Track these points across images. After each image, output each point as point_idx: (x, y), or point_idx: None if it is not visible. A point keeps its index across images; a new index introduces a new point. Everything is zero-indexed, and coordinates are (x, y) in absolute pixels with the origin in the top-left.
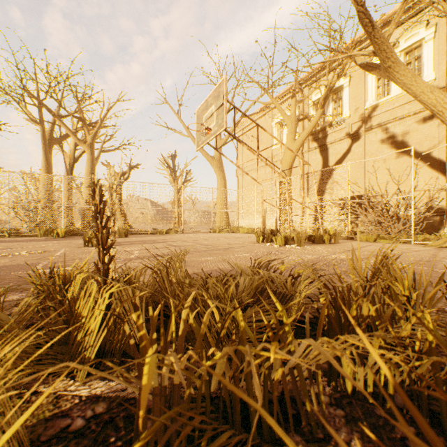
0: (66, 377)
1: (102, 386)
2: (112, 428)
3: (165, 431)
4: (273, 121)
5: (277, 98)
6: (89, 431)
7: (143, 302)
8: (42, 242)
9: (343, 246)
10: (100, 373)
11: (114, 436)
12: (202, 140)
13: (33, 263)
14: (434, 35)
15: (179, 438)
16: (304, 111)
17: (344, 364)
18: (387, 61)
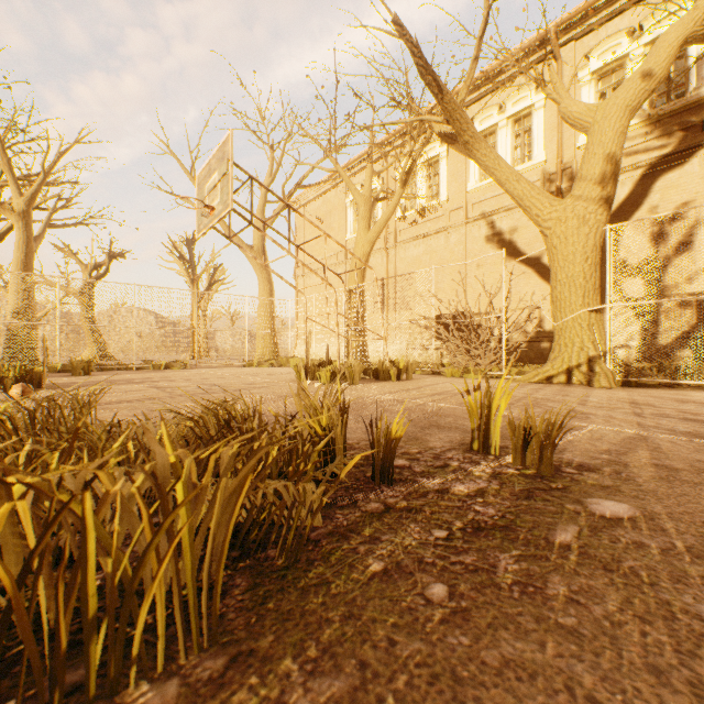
0: None
1: None
2: None
3: None
4: (347, 197)
5: (353, 163)
6: None
7: None
8: None
9: (412, 383)
10: None
11: None
12: (205, 223)
13: None
14: (544, 102)
15: None
16: (390, 186)
17: None
18: (463, 134)
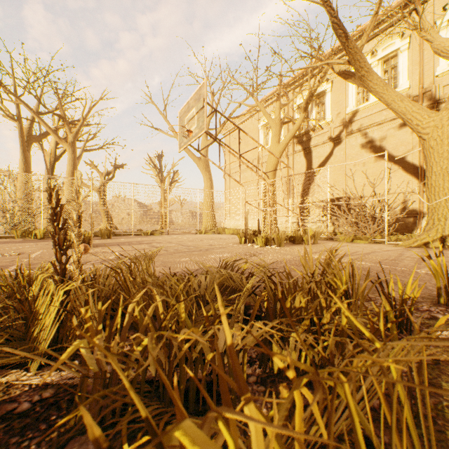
0: (20, 369)
1: (53, 375)
2: (55, 409)
3: (102, 408)
4: (259, 123)
5: (263, 100)
6: (33, 412)
7: (95, 298)
8: (19, 244)
9: (321, 246)
10: (39, 357)
11: (56, 415)
12: (184, 142)
13: (4, 265)
14: (408, 46)
15: (107, 410)
16: (289, 114)
17: (275, 349)
18: (361, 70)
